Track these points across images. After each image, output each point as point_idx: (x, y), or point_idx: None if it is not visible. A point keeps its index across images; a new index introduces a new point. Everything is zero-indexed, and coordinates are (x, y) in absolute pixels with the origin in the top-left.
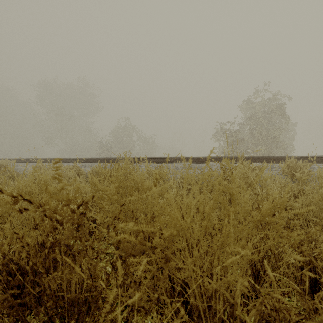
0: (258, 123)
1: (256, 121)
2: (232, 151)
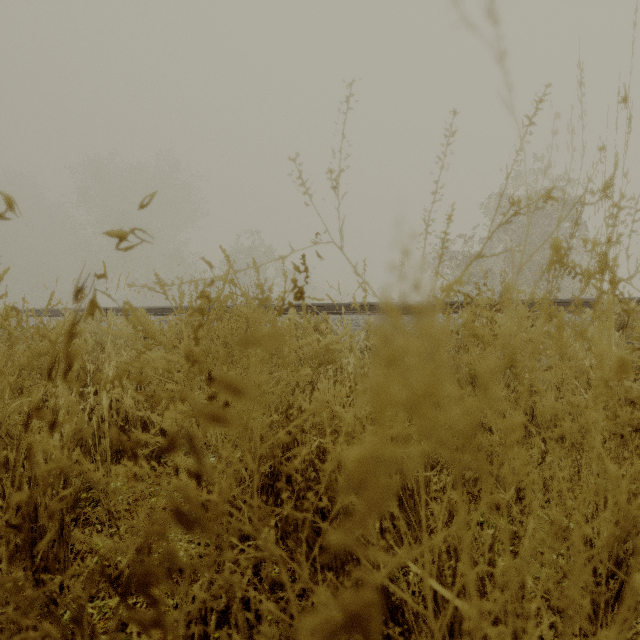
0: (522, 238)
1: (517, 235)
2: None
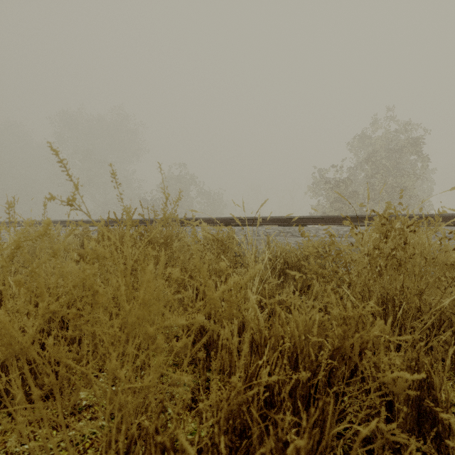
0: (380, 167)
1: (376, 165)
2: (339, 210)
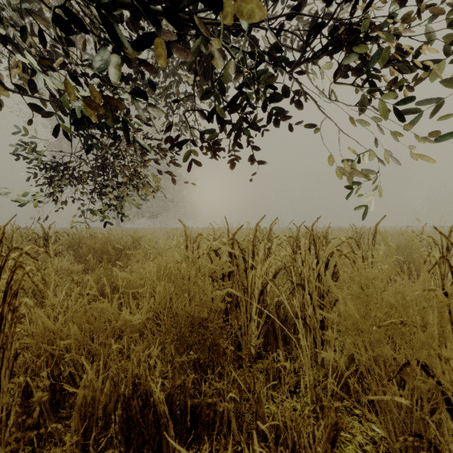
0: None
1: None
2: None
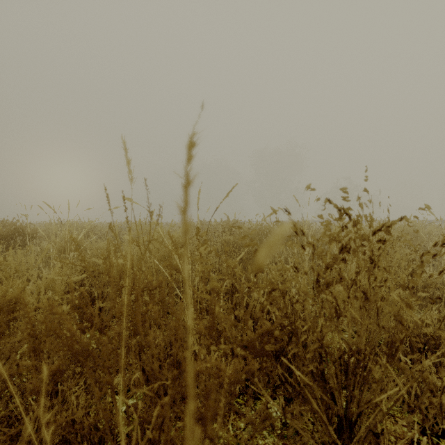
0: None
1: None
2: None
